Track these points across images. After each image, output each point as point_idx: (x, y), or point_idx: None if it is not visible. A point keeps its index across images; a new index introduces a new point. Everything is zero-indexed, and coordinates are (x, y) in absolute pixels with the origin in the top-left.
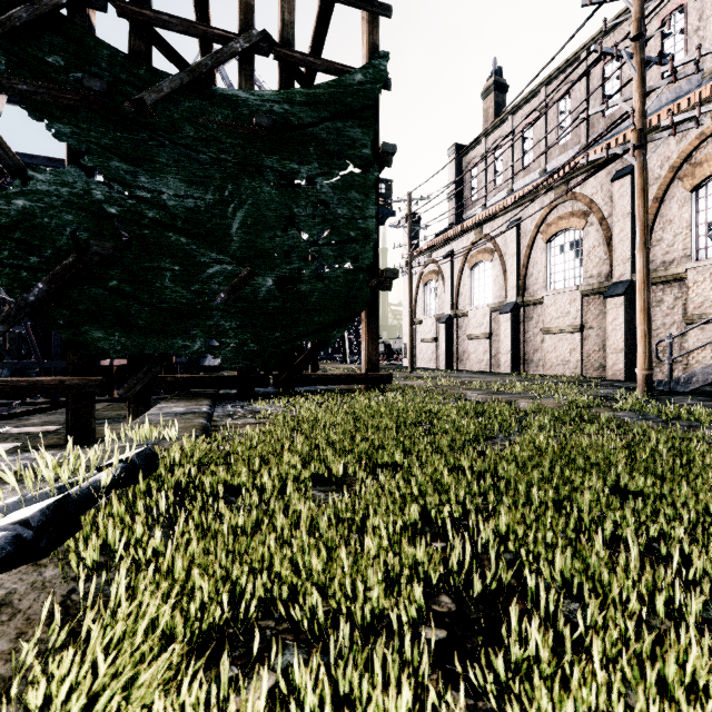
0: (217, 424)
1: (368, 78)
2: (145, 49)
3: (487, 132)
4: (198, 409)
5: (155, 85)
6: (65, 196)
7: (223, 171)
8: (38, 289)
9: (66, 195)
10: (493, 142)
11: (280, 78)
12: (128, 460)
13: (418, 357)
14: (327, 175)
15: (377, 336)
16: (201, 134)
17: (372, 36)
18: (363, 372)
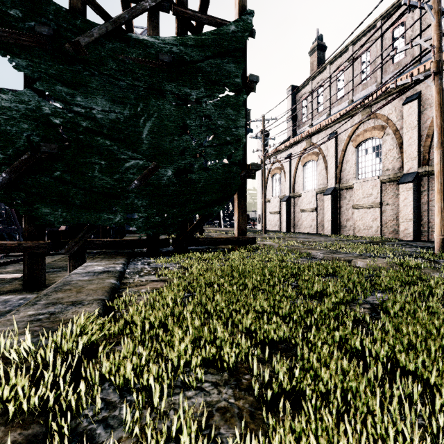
0: (126, 281)
1: (239, 28)
2: (80, 6)
3: (313, 77)
4: (113, 268)
5: (87, 31)
6: (22, 110)
7: (136, 94)
8: (2, 178)
9: (23, 110)
10: (317, 84)
11: (177, 28)
12: None
13: (268, 223)
14: (210, 97)
15: (245, 211)
16: (121, 67)
17: None
18: (235, 236)
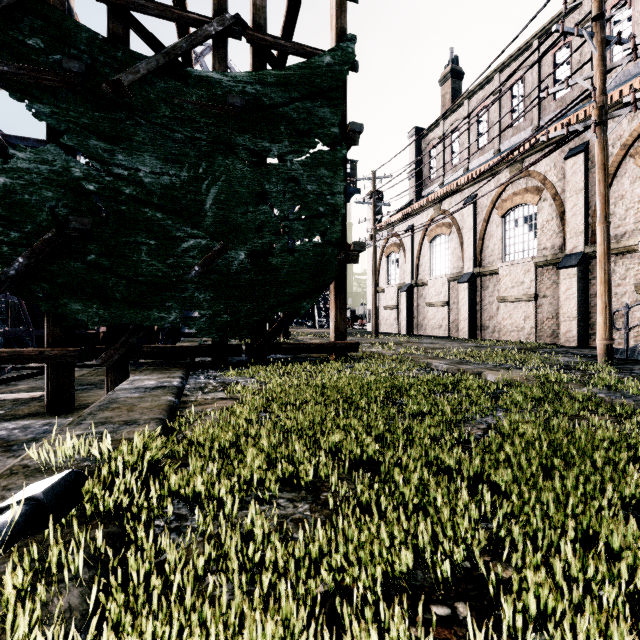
0: (186, 399)
1: (337, 60)
2: (122, 32)
3: (445, 116)
4: (169, 383)
5: (132, 66)
6: (44, 173)
7: (197, 149)
8: (18, 263)
9: (45, 172)
10: (450, 125)
11: (253, 60)
12: (33, 499)
13: (381, 323)
14: (297, 153)
15: (345, 307)
16: (177, 113)
17: (340, 20)
18: (331, 340)
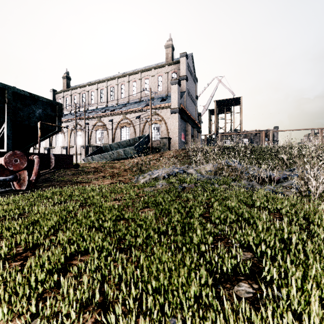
0: None
1: None
2: None
3: (64, 91)
4: None
5: None
6: None
7: None
8: None
9: None
10: (66, 95)
11: None
12: None
13: None
14: None
15: None
16: None
17: None
18: None
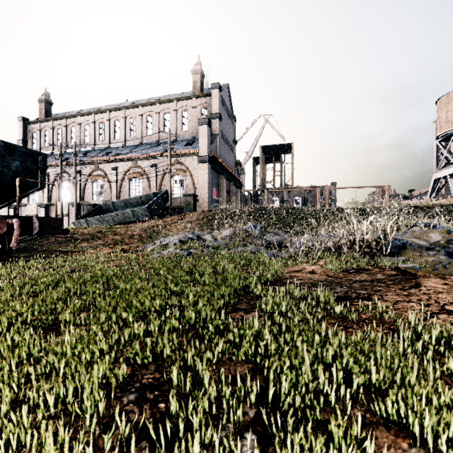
0: None
1: None
2: None
3: (41, 121)
4: None
5: None
6: None
7: None
8: None
9: None
10: (44, 127)
11: None
12: None
13: None
14: None
15: None
16: None
17: None
18: None
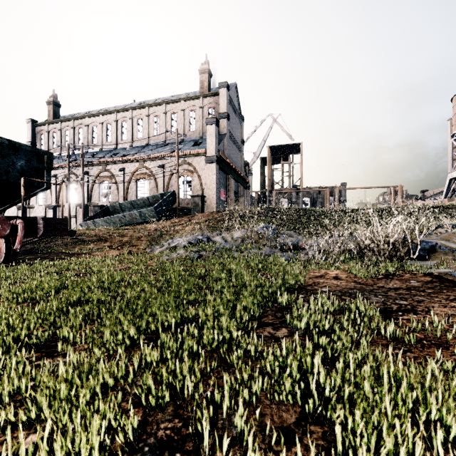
0: None
1: None
2: None
3: (49, 123)
4: None
5: None
6: None
7: None
8: None
9: None
10: (52, 129)
11: None
12: None
13: None
14: None
15: None
16: None
17: None
18: None
